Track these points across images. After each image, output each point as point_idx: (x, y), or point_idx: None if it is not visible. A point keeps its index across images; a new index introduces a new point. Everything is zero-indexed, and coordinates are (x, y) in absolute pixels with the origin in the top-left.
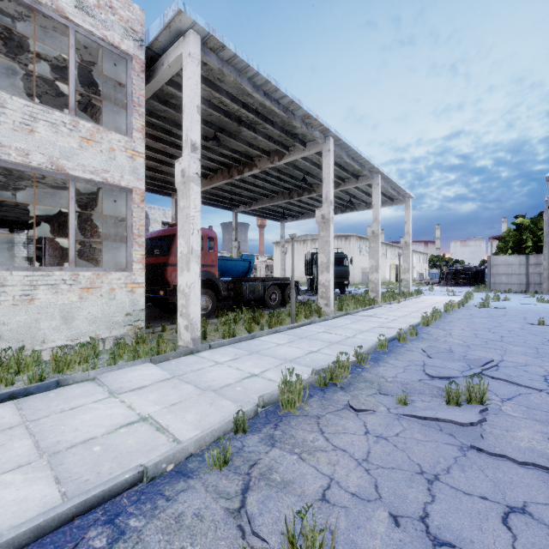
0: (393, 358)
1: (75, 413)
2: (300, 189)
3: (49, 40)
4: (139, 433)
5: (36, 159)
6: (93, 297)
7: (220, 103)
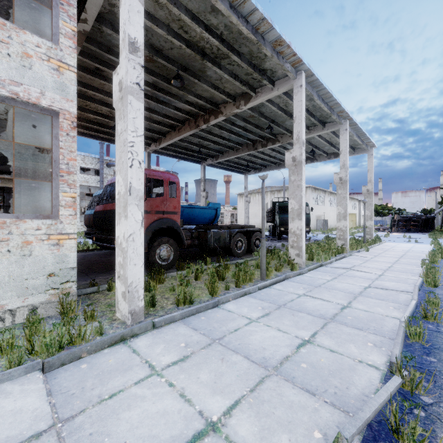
0: None
1: None
2: (264, 140)
3: None
4: None
5: None
6: None
7: (181, 28)
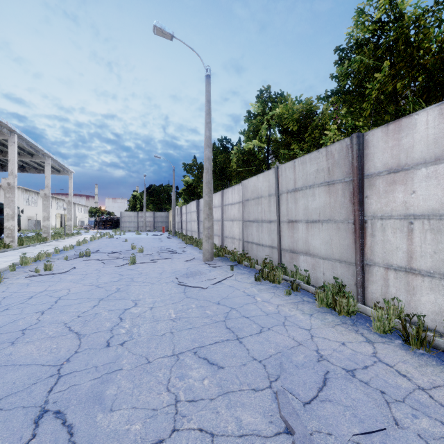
0: (62, 254)
1: None
2: None
3: None
4: None
5: None
6: None
7: None
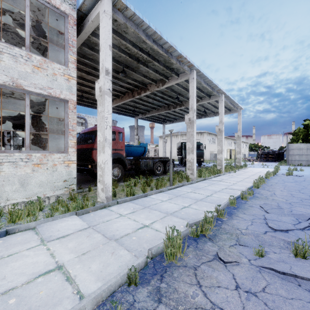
0: (241, 213)
1: (10, 260)
2: (175, 104)
3: (15, 5)
4: (51, 283)
5: (2, 79)
6: (42, 170)
7: (126, 48)
